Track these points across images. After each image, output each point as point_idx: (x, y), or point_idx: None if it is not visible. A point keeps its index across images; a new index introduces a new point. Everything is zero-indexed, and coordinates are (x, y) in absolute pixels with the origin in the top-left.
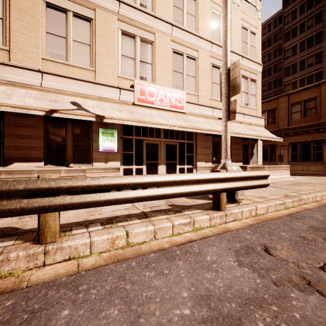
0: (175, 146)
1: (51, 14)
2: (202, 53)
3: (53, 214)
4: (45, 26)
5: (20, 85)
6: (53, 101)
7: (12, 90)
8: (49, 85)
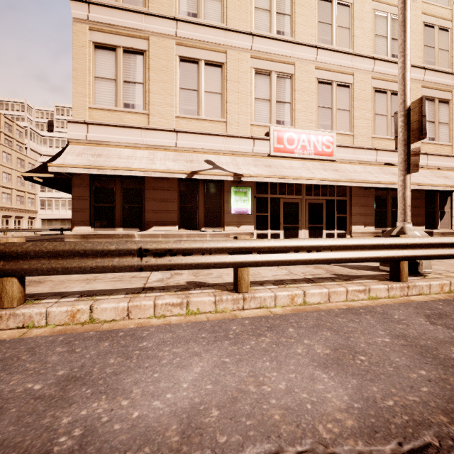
0: (321, 205)
1: (184, 68)
2: (359, 76)
3: (246, 269)
4: (178, 82)
5: (158, 147)
6: (189, 161)
7: (153, 154)
8: (183, 145)
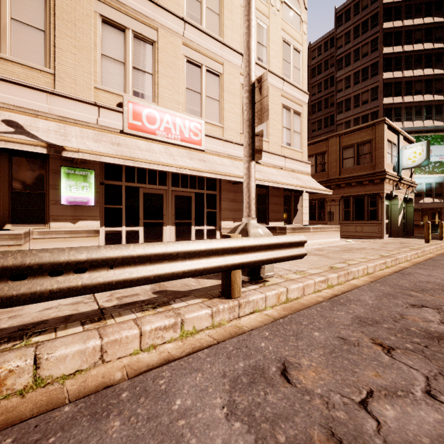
0: (189, 199)
1: None
2: (229, 68)
3: None
4: None
5: None
6: None
7: None
8: None
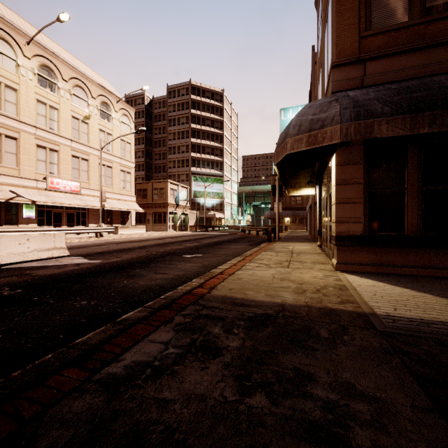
0: (74, 214)
1: None
2: (92, 156)
3: None
4: None
5: None
6: (0, 191)
7: None
8: None
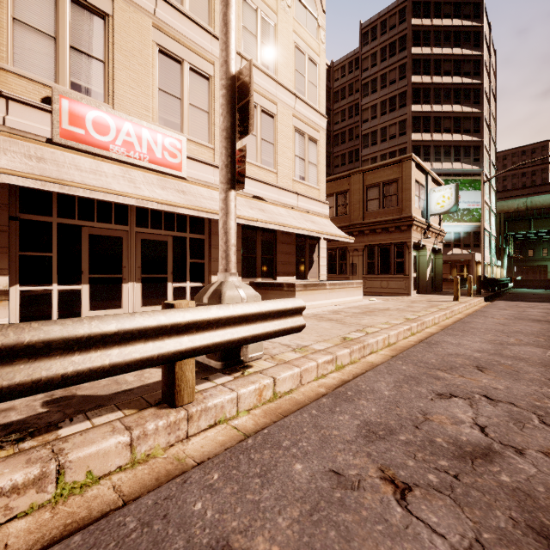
0: (164, 245)
1: None
2: None
3: None
4: None
5: None
6: None
7: None
8: None
